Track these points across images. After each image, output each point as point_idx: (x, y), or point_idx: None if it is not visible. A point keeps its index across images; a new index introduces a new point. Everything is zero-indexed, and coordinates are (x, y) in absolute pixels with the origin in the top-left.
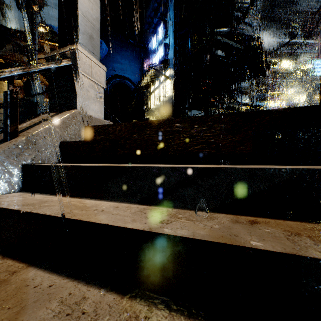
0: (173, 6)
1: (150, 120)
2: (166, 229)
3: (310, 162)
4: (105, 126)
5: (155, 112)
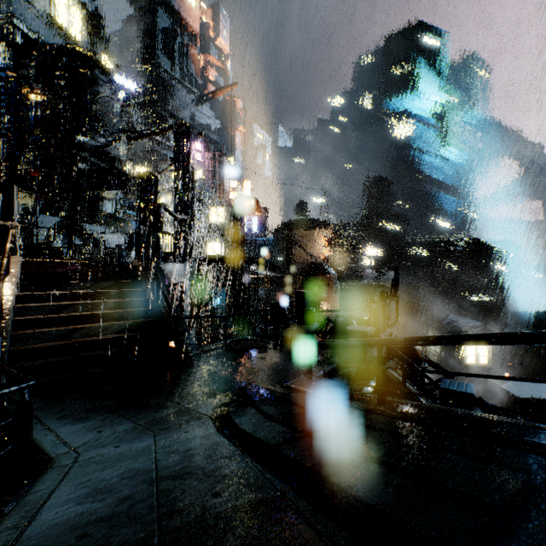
0: (2, 60)
1: None
2: (92, 291)
3: (120, 280)
4: (37, 264)
5: None
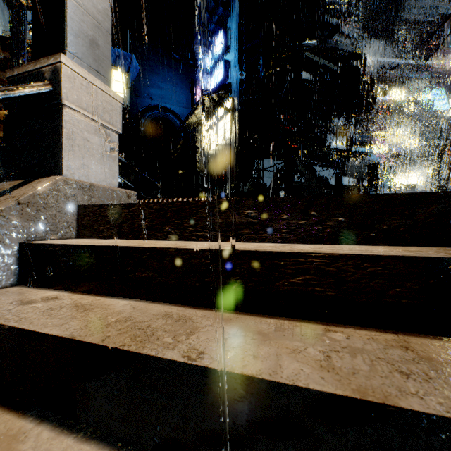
0: (237, 6)
1: (203, 171)
2: None
3: None
4: (114, 206)
5: (210, 160)
